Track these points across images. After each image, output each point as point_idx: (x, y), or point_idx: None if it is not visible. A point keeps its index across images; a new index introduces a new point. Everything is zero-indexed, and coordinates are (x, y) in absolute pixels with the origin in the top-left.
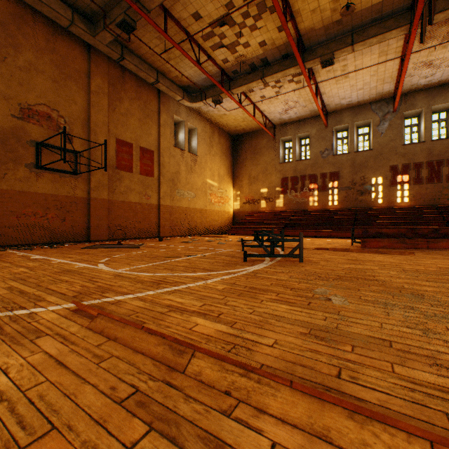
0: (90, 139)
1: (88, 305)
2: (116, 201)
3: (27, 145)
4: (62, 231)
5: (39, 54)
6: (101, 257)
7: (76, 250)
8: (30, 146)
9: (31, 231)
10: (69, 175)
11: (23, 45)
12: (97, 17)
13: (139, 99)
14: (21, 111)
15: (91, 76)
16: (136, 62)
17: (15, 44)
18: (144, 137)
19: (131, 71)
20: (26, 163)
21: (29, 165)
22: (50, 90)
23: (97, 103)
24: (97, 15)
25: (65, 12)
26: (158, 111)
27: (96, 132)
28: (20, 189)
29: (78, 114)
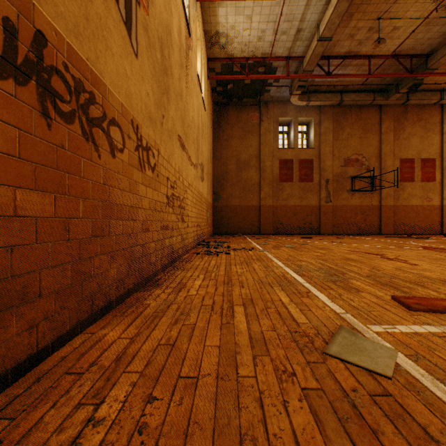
0: (380, 165)
1: (428, 246)
2: (399, 206)
3: (346, 180)
4: (363, 227)
5: (352, 126)
6: (405, 240)
7: (382, 238)
8: (348, 180)
9: (348, 227)
10: (367, 192)
11: (345, 126)
12: (389, 86)
13: (419, 120)
14: (344, 162)
15: (381, 123)
16: (418, 96)
17: (341, 128)
18: (424, 149)
19: (413, 104)
20: (346, 190)
21: (347, 190)
22: (357, 144)
23: (385, 139)
24: (389, 86)
25: (369, 97)
26: (440, 121)
27: (384, 159)
28: (343, 204)
29: (372, 152)
